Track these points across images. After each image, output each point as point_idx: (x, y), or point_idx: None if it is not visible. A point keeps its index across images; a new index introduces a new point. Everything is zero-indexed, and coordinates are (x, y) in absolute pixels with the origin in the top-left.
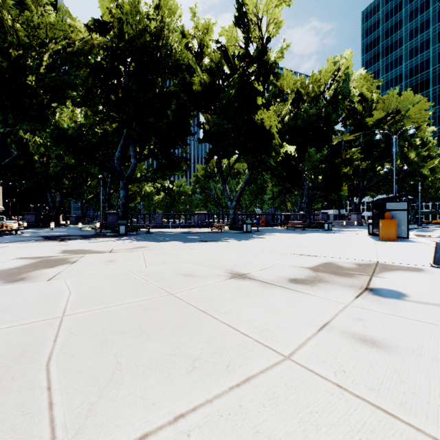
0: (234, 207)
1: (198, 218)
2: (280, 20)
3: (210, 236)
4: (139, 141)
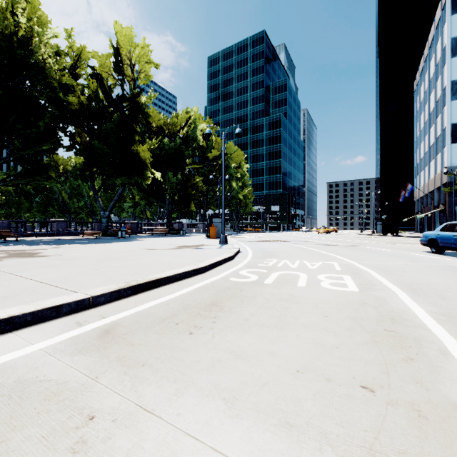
0: (107, 217)
1: (58, 226)
2: (150, 76)
3: (96, 241)
4: None
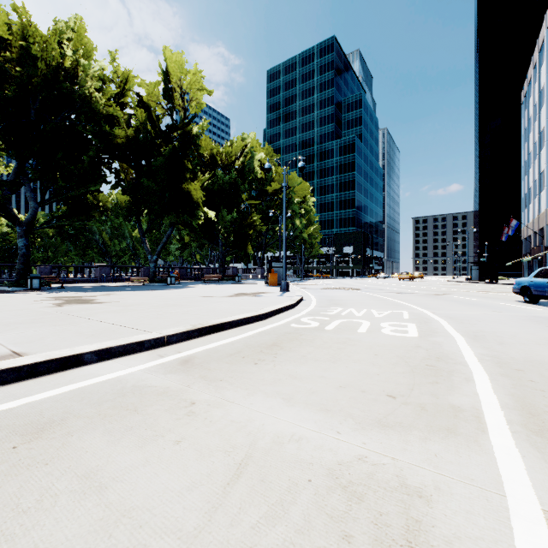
0: (155, 261)
1: (101, 271)
2: (201, 102)
3: (145, 288)
4: (40, 182)
